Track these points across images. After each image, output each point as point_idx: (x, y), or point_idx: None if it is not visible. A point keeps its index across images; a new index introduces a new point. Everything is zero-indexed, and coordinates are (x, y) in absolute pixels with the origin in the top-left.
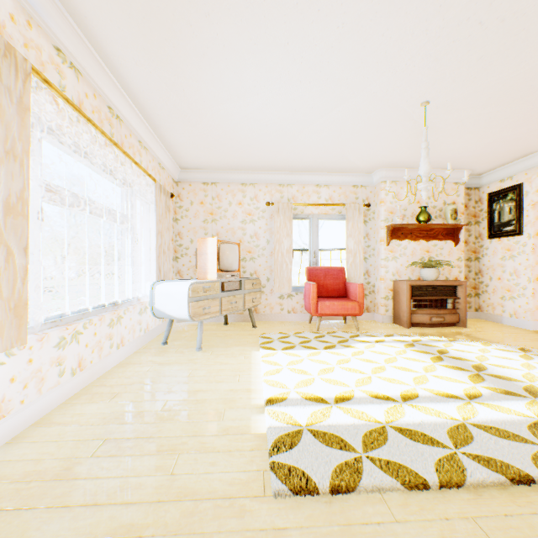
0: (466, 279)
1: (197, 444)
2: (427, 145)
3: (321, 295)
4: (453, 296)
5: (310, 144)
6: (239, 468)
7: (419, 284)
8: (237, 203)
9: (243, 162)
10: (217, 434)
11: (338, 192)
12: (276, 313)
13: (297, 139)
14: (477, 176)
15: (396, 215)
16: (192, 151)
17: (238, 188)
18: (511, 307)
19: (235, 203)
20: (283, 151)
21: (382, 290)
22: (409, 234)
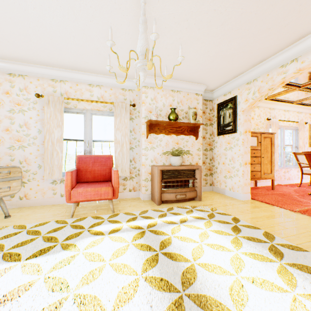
0: (204, 163)
1: None
2: (145, 19)
3: (88, 180)
4: (193, 177)
5: (53, 28)
6: None
7: (167, 169)
8: (4, 92)
9: None
10: None
11: (109, 92)
12: (49, 197)
13: (31, 16)
14: (211, 92)
15: (152, 113)
16: None
17: (5, 78)
18: (230, 183)
19: (2, 91)
20: (31, 36)
21: (143, 174)
22: (164, 130)
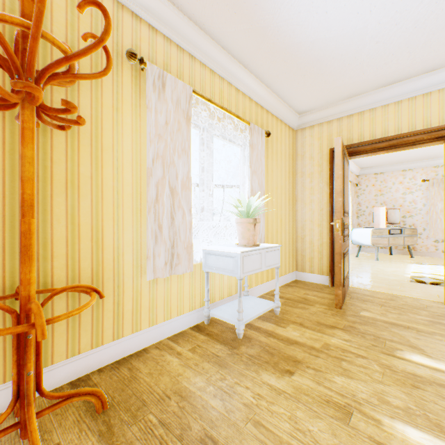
0: None
1: (383, 274)
2: None
3: None
4: None
5: None
6: (398, 278)
7: None
8: (398, 182)
9: (402, 160)
10: (389, 274)
11: None
12: (431, 251)
13: (442, 146)
14: None
15: None
16: (368, 162)
17: (399, 174)
18: None
19: (397, 182)
20: (433, 151)
21: None
22: None
